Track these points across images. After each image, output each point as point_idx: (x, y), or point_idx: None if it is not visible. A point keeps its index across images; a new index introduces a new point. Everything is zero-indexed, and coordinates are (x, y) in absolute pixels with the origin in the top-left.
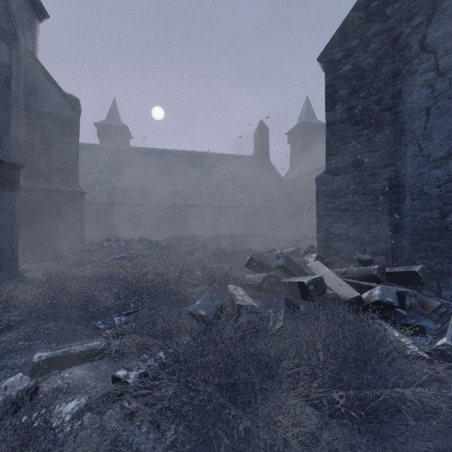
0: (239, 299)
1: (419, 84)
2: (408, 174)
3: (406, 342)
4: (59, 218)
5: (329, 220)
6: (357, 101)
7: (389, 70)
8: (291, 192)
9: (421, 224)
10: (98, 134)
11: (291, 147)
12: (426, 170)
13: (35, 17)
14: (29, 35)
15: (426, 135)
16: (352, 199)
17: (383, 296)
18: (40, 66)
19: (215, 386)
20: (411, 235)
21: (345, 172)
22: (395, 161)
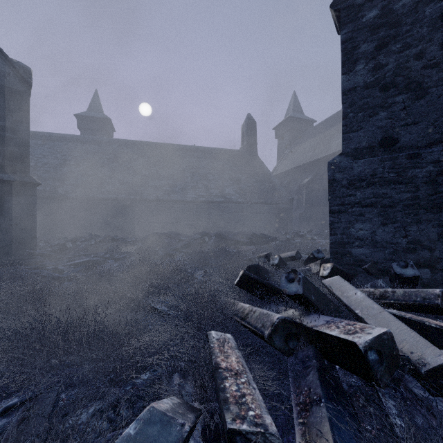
0: (232, 397)
1: None
2: None
3: None
4: (1, 215)
5: (347, 219)
6: (388, 57)
7: (436, 11)
8: (280, 187)
9: None
10: (78, 126)
11: (278, 142)
12: None
13: None
14: None
15: None
16: (381, 190)
17: None
18: None
19: None
20: None
21: (370, 154)
22: None
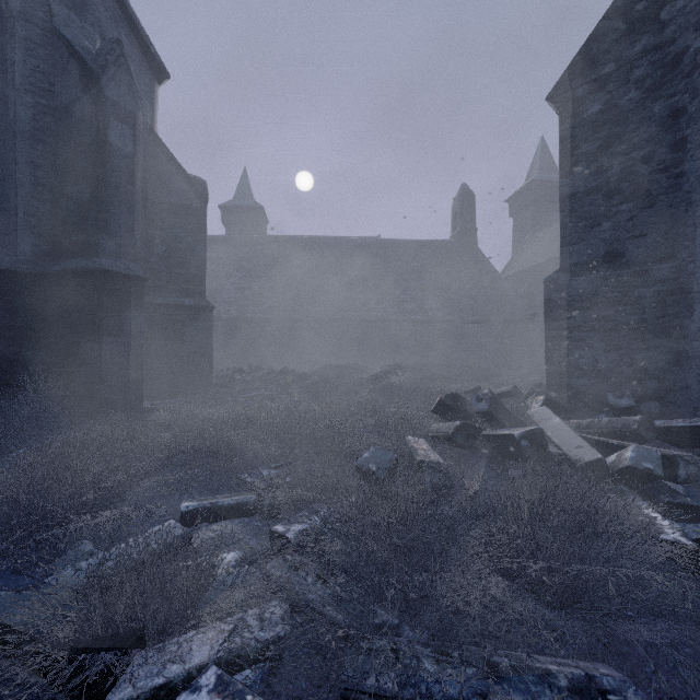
0: (421, 454)
1: None
2: (698, 273)
3: (664, 524)
4: (183, 342)
5: (565, 345)
6: (612, 159)
7: (666, 109)
8: (513, 296)
9: None
10: (223, 220)
11: (514, 222)
12: None
13: (154, 80)
14: (148, 106)
15: None
16: (604, 312)
17: (638, 460)
18: (160, 144)
19: (387, 546)
20: None
21: (592, 271)
22: (676, 251)
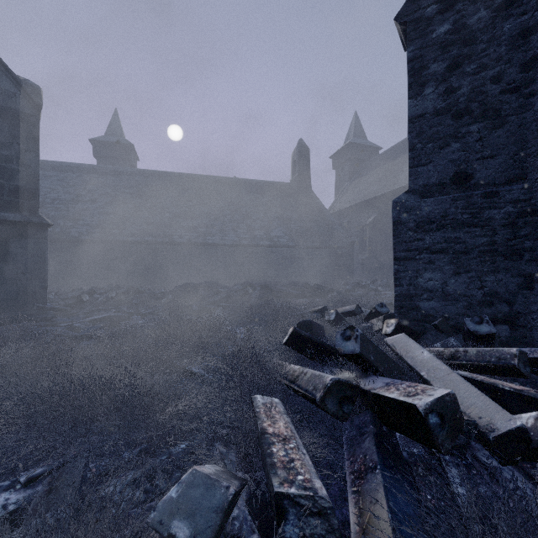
0: (279, 462)
1: None
2: None
3: None
4: (5, 262)
5: (414, 267)
6: (461, 79)
7: (516, 27)
8: (338, 228)
9: None
10: (94, 153)
11: (336, 173)
12: None
13: None
14: None
15: None
16: (453, 234)
17: None
18: None
19: None
20: None
21: (441, 192)
22: (525, 173)
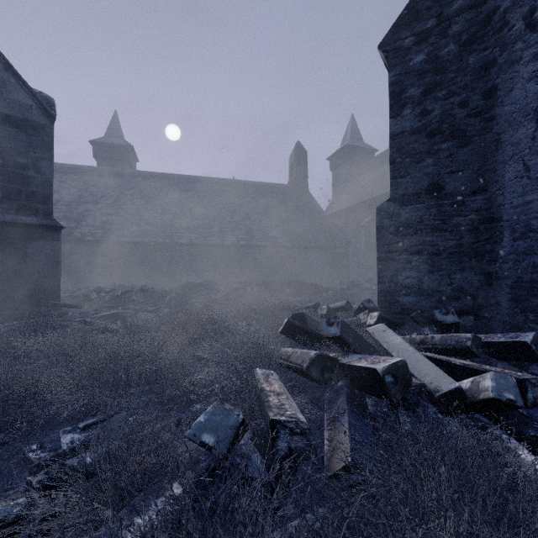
0: (274, 405)
1: (524, 77)
2: (507, 204)
3: None
4: (23, 262)
5: (395, 266)
6: (434, 103)
7: (479, 61)
8: (334, 229)
9: (528, 273)
10: (94, 154)
11: (333, 175)
12: (536, 197)
13: None
14: None
15: (535, 149)
16: (427, 238)
17: (500, 390)
18: None
19: None
20: (512, 288)
21: (417, 201)
22: (486, 185)
